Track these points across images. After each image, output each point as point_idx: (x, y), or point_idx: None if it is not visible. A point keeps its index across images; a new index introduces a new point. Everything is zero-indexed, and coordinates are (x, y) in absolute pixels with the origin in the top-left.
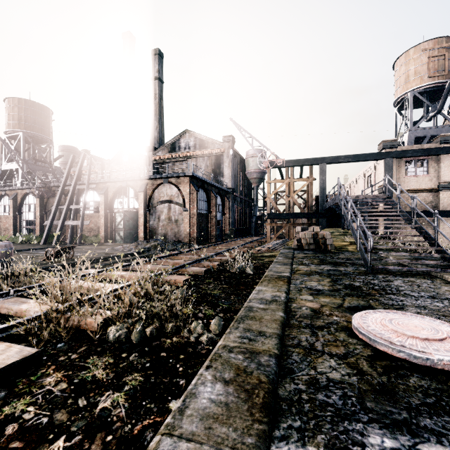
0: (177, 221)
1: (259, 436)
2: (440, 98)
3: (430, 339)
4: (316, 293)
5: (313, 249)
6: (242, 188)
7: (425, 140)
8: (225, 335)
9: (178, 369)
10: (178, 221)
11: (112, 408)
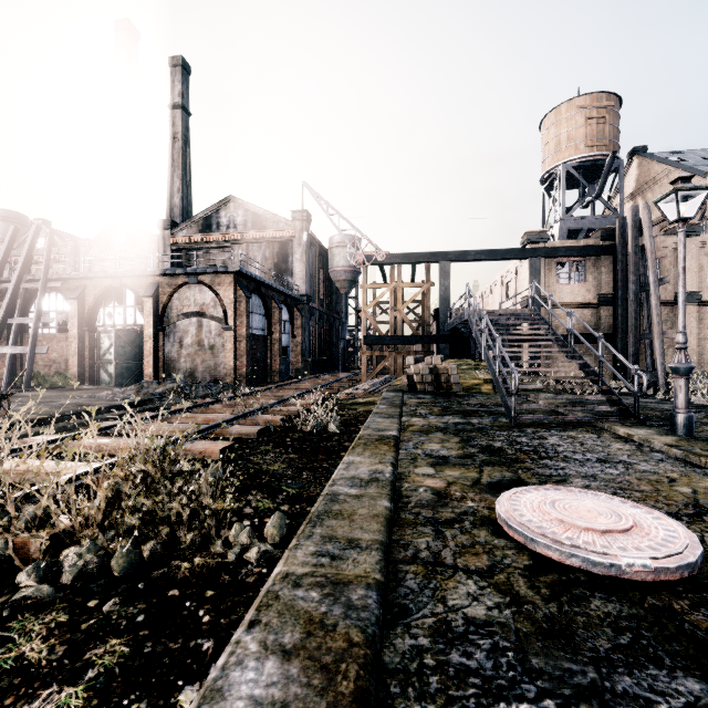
0: (213, 347)
1: None
2: (599, 178)
3: (612, 530)
4: (439, 463)
5: (432, 391)
6: (323, 295)
7: (580, 235)
8: (288, 551)
9: (200, 620)
10: (216, 348)
11: None
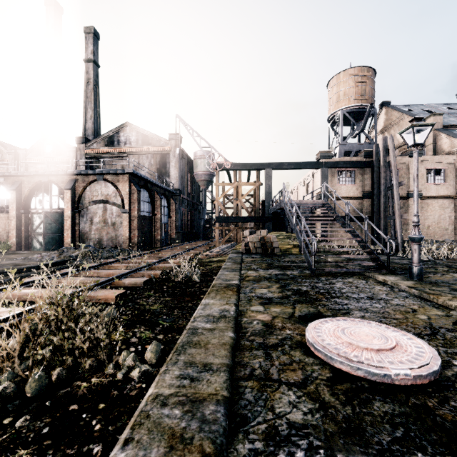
0: (114, 224)
1: None
2: (362, 119)
3: (383, 349)
4: (266, 302)
5: (261, 252)
6: (189, 190)
7: (351, 154)
8: (159, 376)
9: (93, 428)
10: (116, 225)
11: None
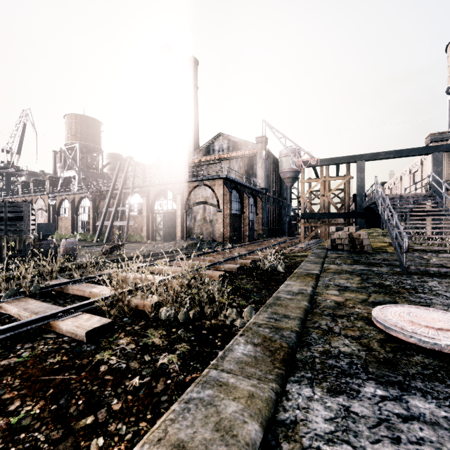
0: (212, 221)
1: (277, 376)
2: None
3: (443, 329)
4: (342, 289)
5: (349, 249)
6: (275, 187)
7: None
8: (255, 315)
9: (216, 343)
10: (213, 222)
11: (168, 364)
